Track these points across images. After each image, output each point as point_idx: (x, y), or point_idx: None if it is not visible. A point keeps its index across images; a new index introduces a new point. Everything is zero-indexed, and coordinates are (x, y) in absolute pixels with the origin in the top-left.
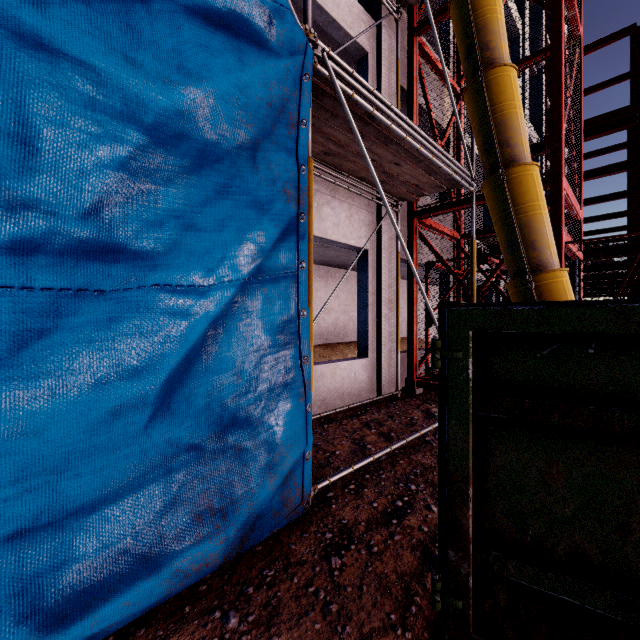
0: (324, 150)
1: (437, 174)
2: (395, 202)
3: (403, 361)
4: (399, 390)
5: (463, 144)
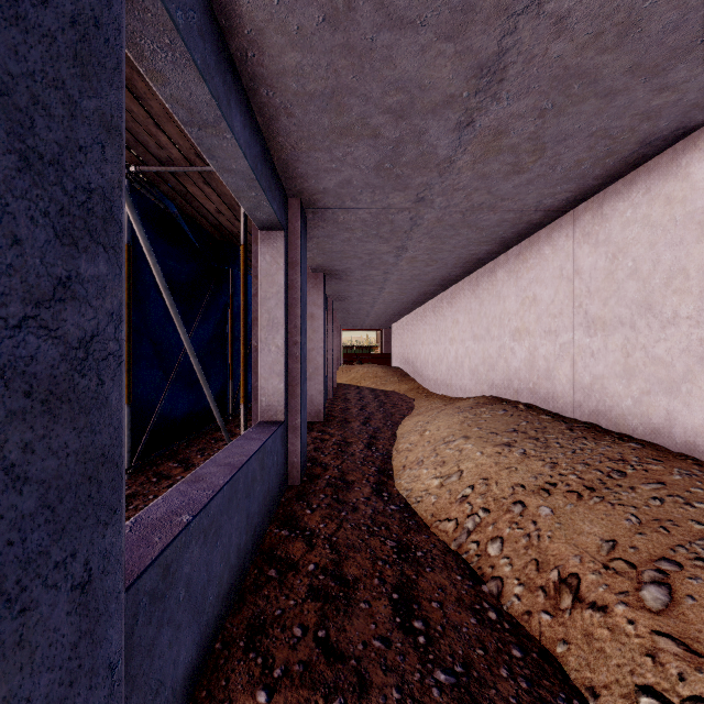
0: None
1: None
2: None
3: None
4: None
5: None
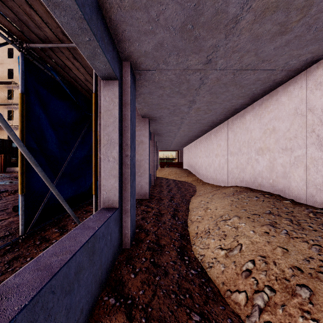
0: None
1: None
2: None
3: None
4: None
5: None
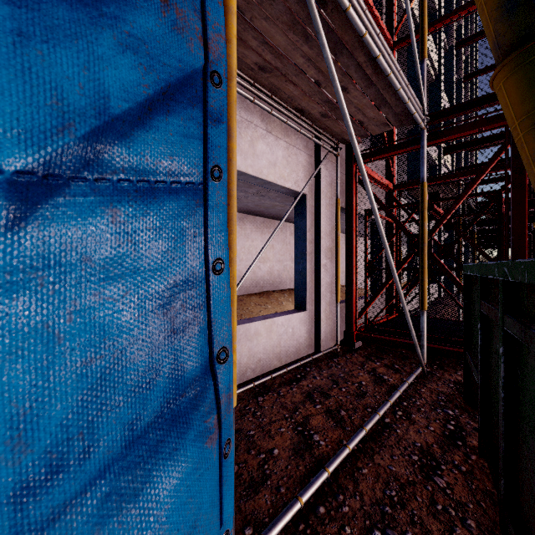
0: (258, 62)
1: (386, 106)
2: (335, 144)
3: (341, 312)
4: (339, 344)
5: (417, 70)
